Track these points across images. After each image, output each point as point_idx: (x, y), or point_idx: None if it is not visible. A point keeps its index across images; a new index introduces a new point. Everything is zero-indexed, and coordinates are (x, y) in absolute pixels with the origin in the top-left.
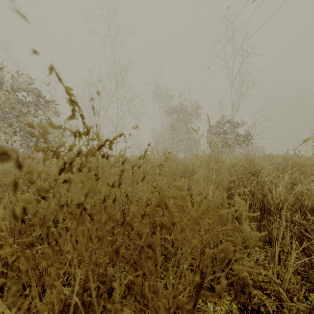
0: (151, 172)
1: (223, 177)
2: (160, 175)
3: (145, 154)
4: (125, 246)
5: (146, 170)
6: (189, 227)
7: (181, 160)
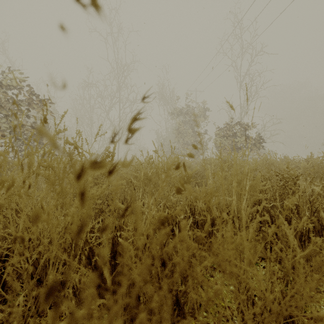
0: (155, 179)
1: (256, 186)
2: (177, 192)
3: (135, 129)
4: (108, 315)
5: (148, 175)
6: (237, 303)
7: (190, 164)
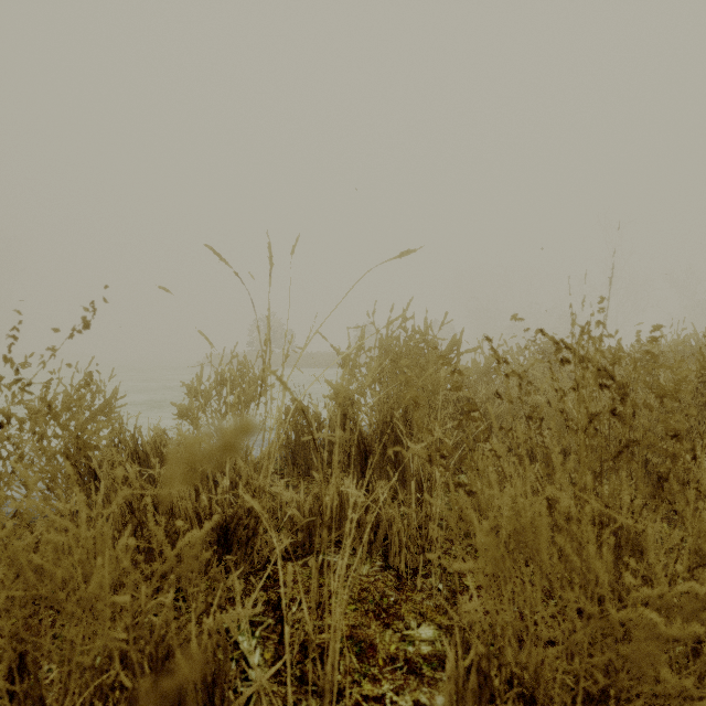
0: None
1: None
2: None
3: None
4: None
5: None
6: None
7: None
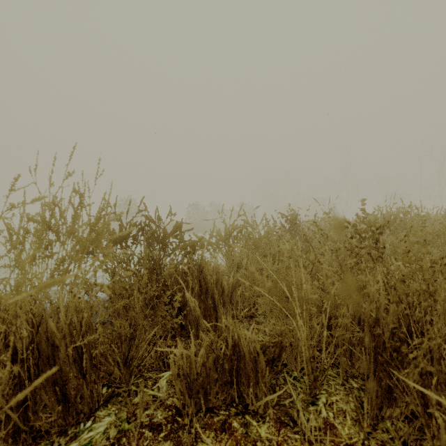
0: None
1: None
2: None
3: None
4: None
5: None
6: None
7: None
